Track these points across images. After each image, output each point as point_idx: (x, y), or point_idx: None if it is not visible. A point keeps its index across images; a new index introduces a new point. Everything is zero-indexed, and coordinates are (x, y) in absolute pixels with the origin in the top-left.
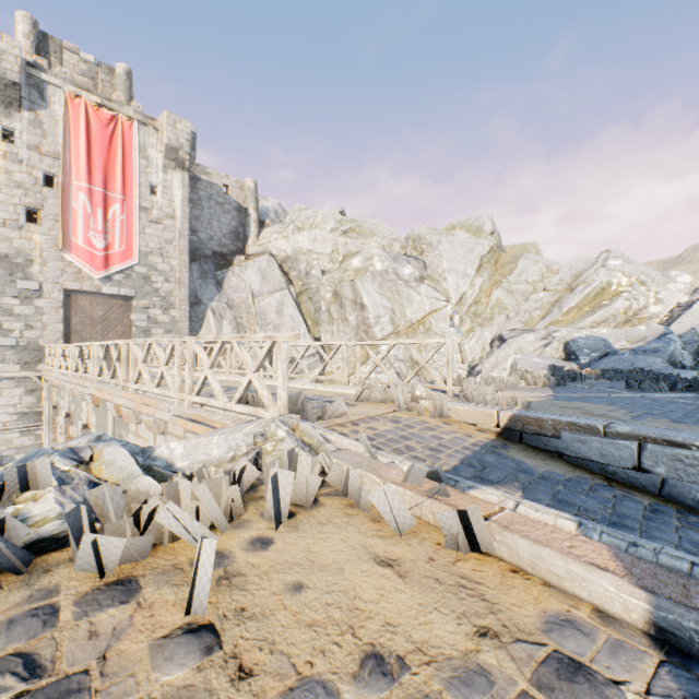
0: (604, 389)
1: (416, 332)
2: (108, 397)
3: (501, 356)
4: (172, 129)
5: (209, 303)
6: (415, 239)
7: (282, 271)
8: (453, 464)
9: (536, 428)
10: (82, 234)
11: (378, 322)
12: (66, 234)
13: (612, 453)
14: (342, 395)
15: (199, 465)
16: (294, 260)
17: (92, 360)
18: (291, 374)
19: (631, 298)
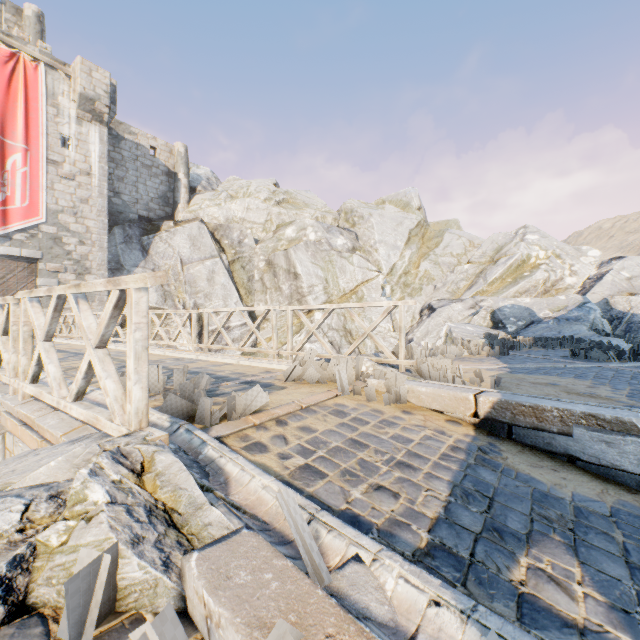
0: (551, 358)
1: (349, 301)
2: None
3: (432, 325)
4: (87, 77)
5: (132, 269)
6: (347, 212)
7: (214, 238)
8: (443, 499)
9: (534, 420)
10: None
11: (311, 291)
12: None
13: None
14: (268, 372)
15: None
16: (226, 228)
17: None
18: (211, 344)
19: (549, 270)
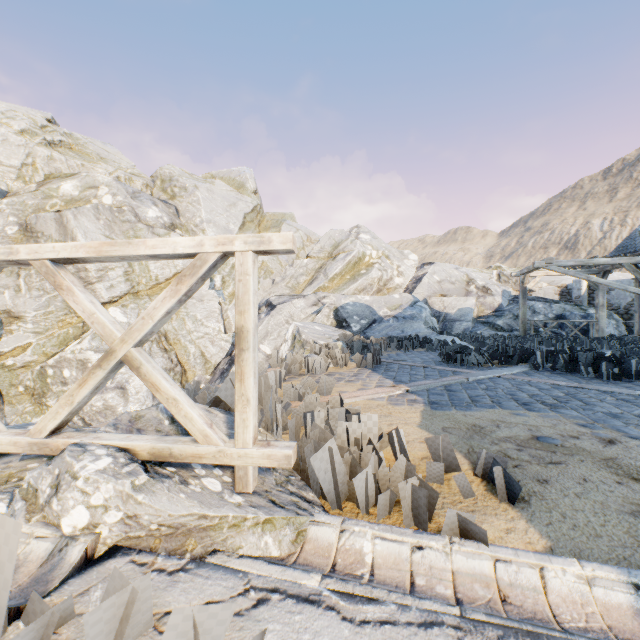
0: (430, 366)
1: None
2: None
3: (272, 324)
4: None
5: None
6: (165, 180)
7: None
8: None
9: None
10: None
11: (104, 277)
12: None
13: None
14: None
15: None
16: None
17: None
18: None
19: (382, 269)
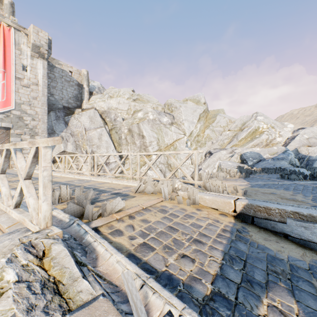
0: (270, 179)
1: (169, 149)
2: None
3: (211, 161)
4: (36, 35)
5: (60, 133)
6: (169, 105)
7: (101, 118)
8: (219, 262)
9: (266, 215)
10: None
11: (151, 144)
12: None
13: None
14: (127, 187)
15: None
16: (108, 112)
17: None
18: (98, 172)
19: (269, 134)
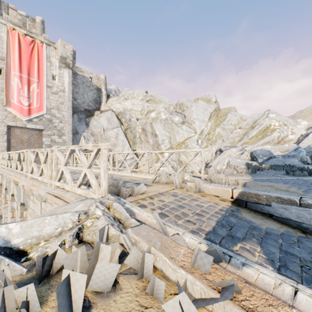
0: (276, 175)
1: (181, 147)
2: (19, 180)
3: (221, 158)
4: (63, 48)
5: (82, 133)
6: (180, 104)
7: (118, 118)
8: (212, 226)
9: (256, 199)
10: (16, 98)
11: (163, 143)
12: (8, 98)
13: (305, 216)
14: (145, 179)
15: (32, 240)
16: (123, 113)
17: (13, 161)
18: (119, 167)
19: (280, 132)
